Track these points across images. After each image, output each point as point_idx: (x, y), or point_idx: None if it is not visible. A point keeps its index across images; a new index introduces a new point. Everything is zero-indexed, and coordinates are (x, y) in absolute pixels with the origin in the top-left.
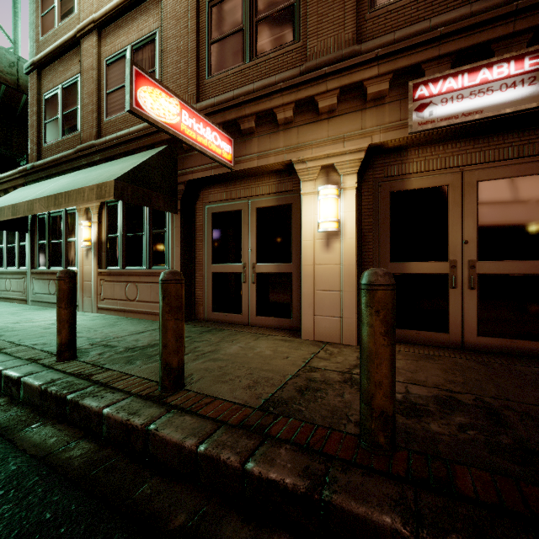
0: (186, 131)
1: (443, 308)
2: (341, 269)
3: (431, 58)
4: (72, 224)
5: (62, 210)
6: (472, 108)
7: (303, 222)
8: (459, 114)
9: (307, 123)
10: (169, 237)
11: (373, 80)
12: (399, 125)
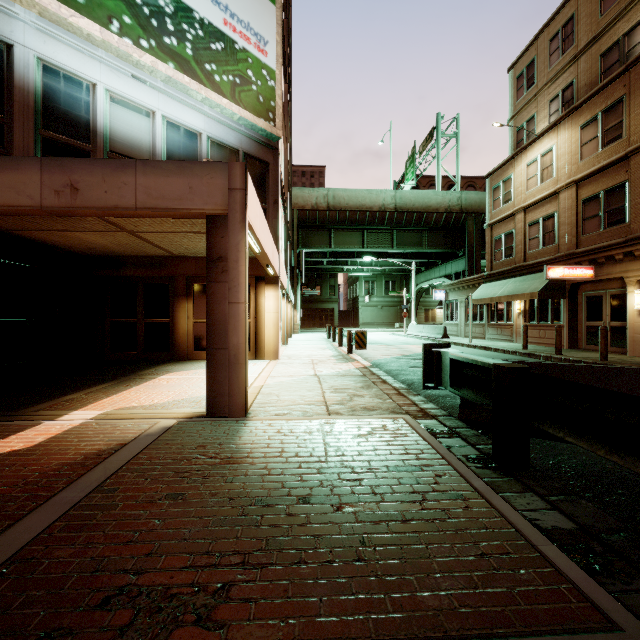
0: (566, 276)
1: None
2: None
3: None
4: (510, 301)
5: None
6: None
7: (628, 304)
8: None
9: (630, 261)
10: (562, 309)
11: None
12: None
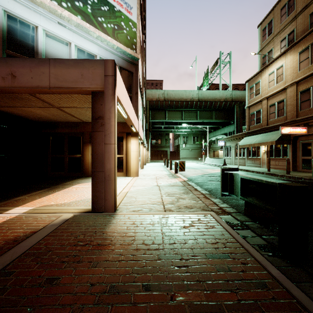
0: (291, 132)
1: None
2: None
3: None
4: (259, 146)
5: None
6: None
7: None
8: None
9: None
10: (288, 150)
11: None
12: None
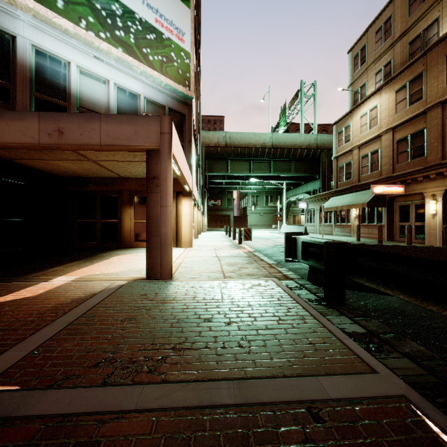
0: (385, 191)
1: None
2: (437, 224)
3: None
4: (349, 209)
5: None
6: None
7: (426, 210)
8: None
9: (427, 181)
10: (383, 214)
11: (445, 171)
12: None
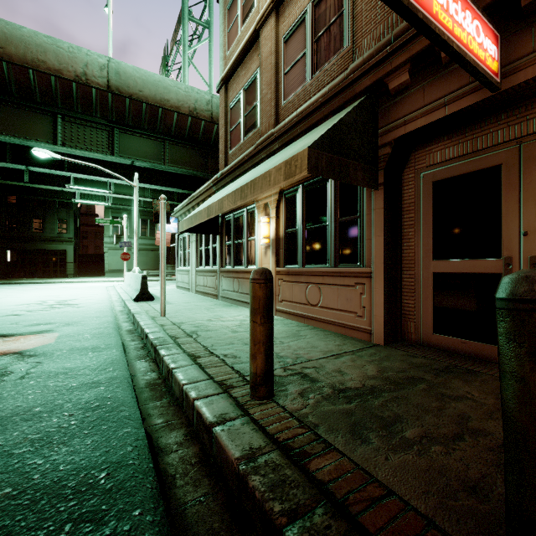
0: (439, 16)
1: None
2: None
3: None
4: (252, 222)
5: (244, 210)
6: None
7: None
8: None
9: None
10: (364, 224)
11: None
12: None
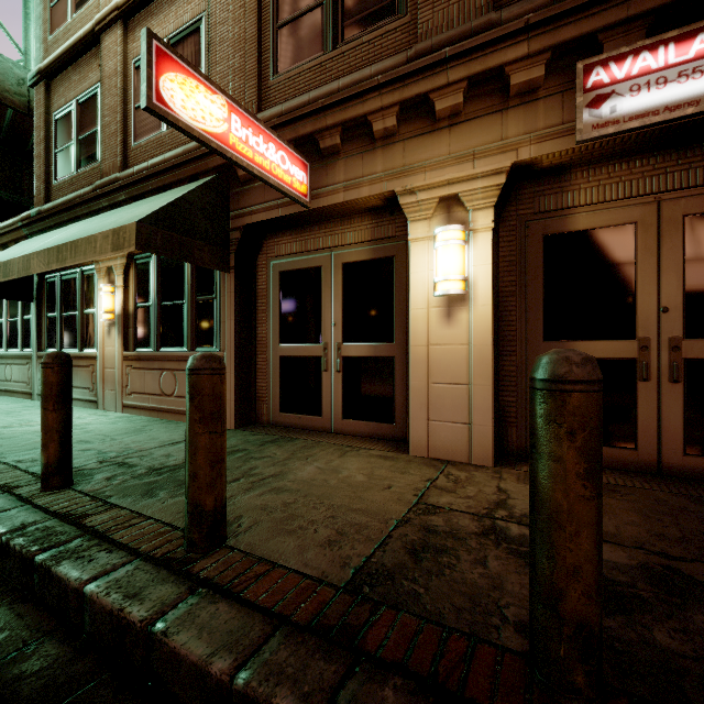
0: (238, 146)
1: (627, 411)
2: (469, 352)
3: (614, 23)
4: (90, 290)
5: (77, 270)
6: (683, 97)
7: (412, 282)
8: (660, 109)
9: (418, 134)
10: (220, 306)
11: (520, 63)
12: (561, 131)
